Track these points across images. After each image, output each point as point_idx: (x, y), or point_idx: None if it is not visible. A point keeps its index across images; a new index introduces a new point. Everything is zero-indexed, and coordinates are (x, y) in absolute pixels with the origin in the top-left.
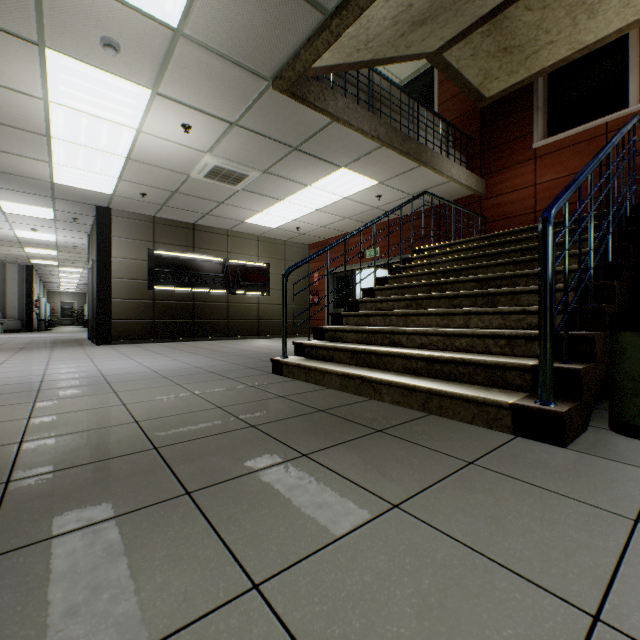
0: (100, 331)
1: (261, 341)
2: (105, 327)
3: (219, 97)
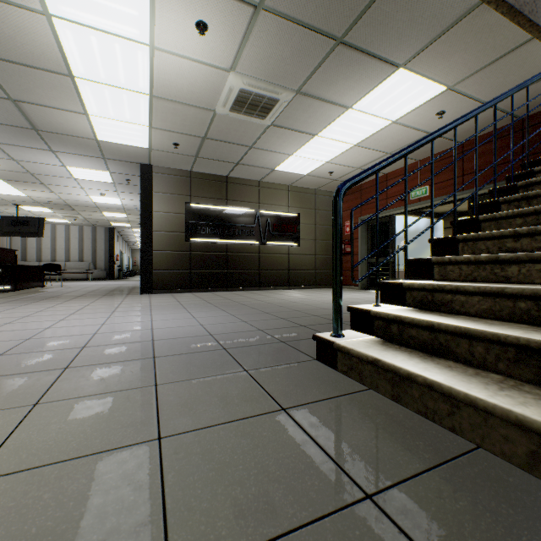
0: (143, 281)
1: (291, 292)
2: (147, 277)
3: None
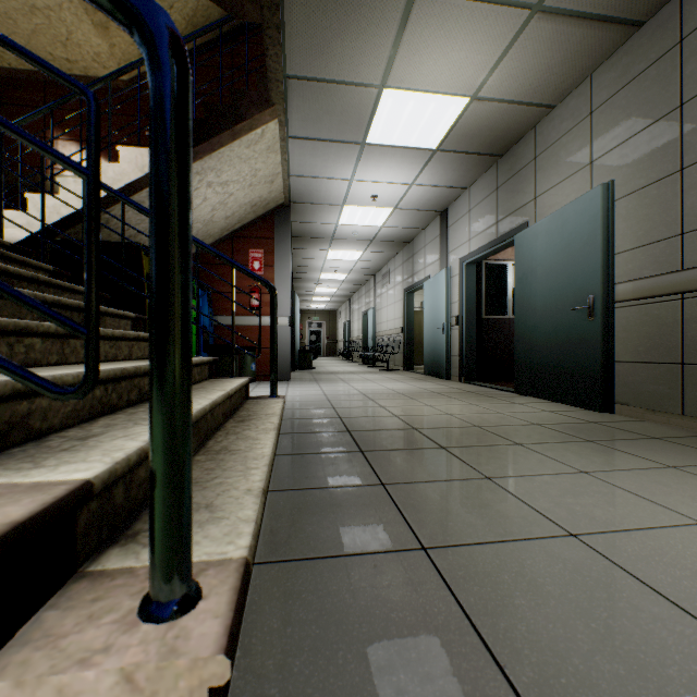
0: None
1: None
2: None
3: None
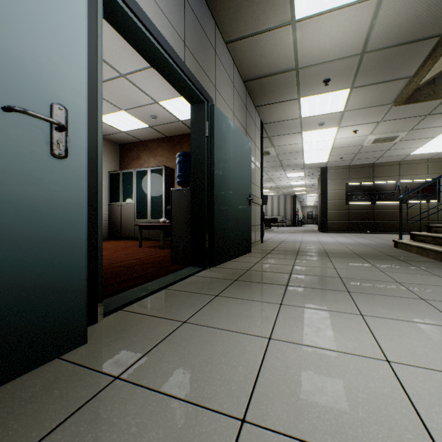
0: (322, 226)
1: None
2: (324, 224)
3: (367, 118)
